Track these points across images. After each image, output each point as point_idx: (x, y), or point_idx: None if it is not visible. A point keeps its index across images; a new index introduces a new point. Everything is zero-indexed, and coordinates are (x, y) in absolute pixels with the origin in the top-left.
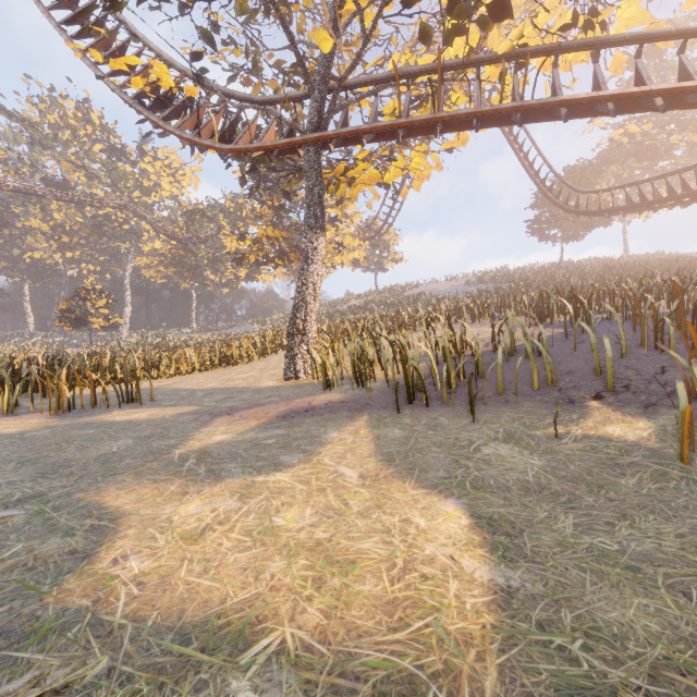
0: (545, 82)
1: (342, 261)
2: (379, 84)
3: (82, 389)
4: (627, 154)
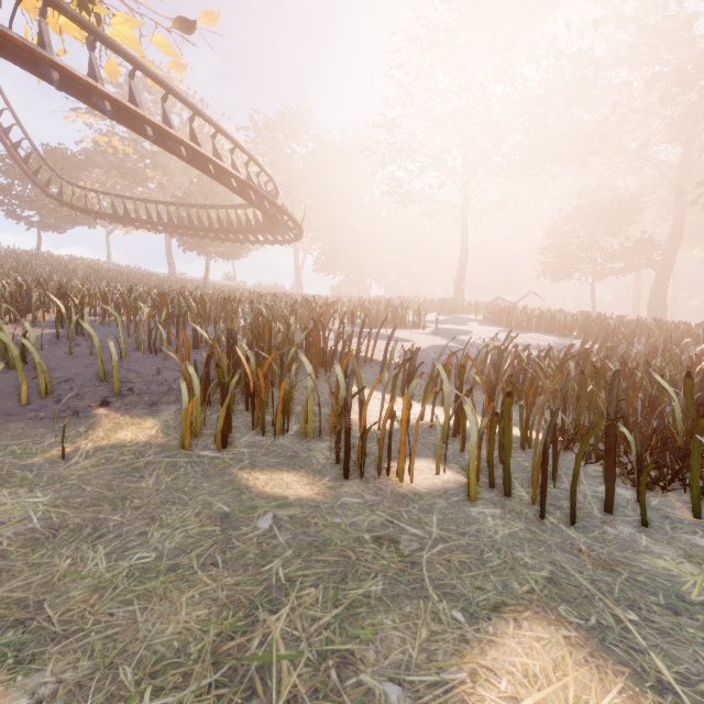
0: (26, 23)
1: None
2: None
3: None
4: (112, 165)
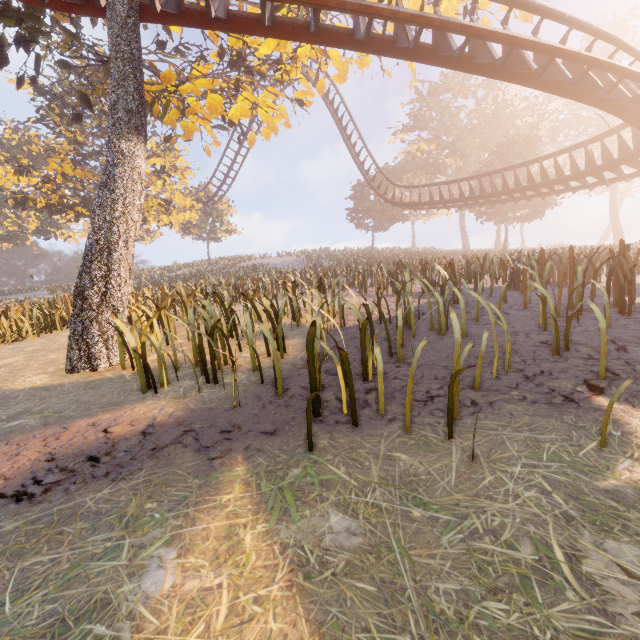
0: None
1: (170, 221)
2: None
3: None
4: (418, 166)
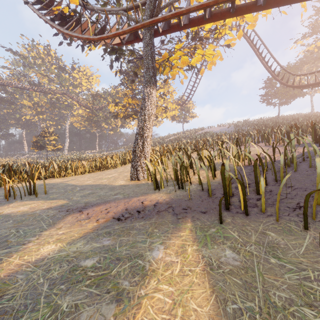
0: None
1: (166, 116)
2: None
3: (18, 183)
4: (315, 58)
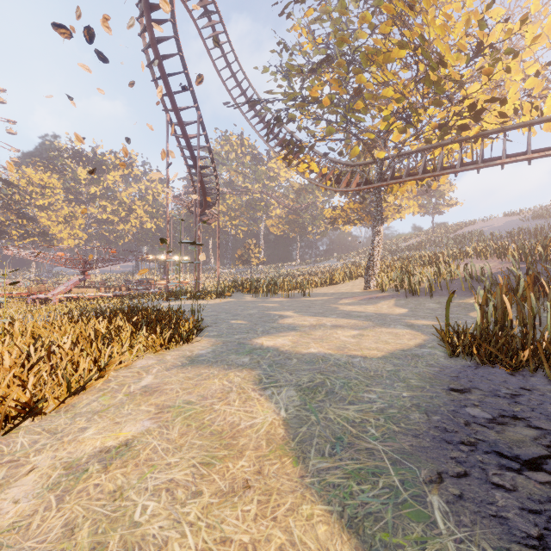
0: None
1: (400, 217)
2: (409, 154)
3: (278, 292)
4: None
